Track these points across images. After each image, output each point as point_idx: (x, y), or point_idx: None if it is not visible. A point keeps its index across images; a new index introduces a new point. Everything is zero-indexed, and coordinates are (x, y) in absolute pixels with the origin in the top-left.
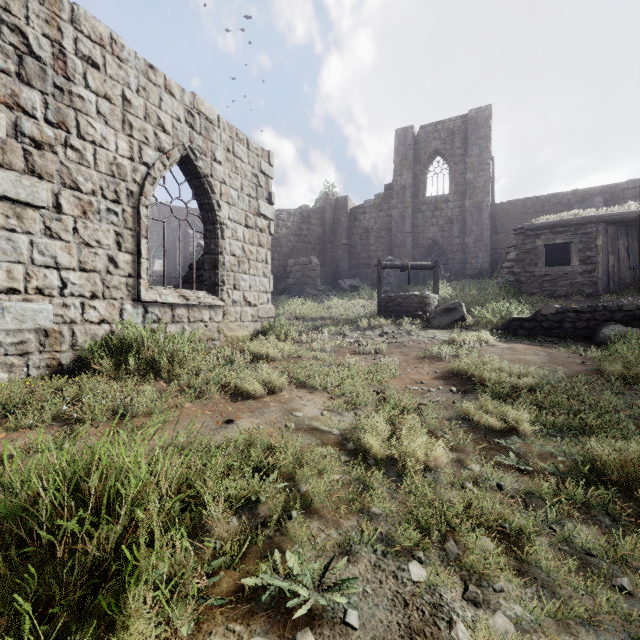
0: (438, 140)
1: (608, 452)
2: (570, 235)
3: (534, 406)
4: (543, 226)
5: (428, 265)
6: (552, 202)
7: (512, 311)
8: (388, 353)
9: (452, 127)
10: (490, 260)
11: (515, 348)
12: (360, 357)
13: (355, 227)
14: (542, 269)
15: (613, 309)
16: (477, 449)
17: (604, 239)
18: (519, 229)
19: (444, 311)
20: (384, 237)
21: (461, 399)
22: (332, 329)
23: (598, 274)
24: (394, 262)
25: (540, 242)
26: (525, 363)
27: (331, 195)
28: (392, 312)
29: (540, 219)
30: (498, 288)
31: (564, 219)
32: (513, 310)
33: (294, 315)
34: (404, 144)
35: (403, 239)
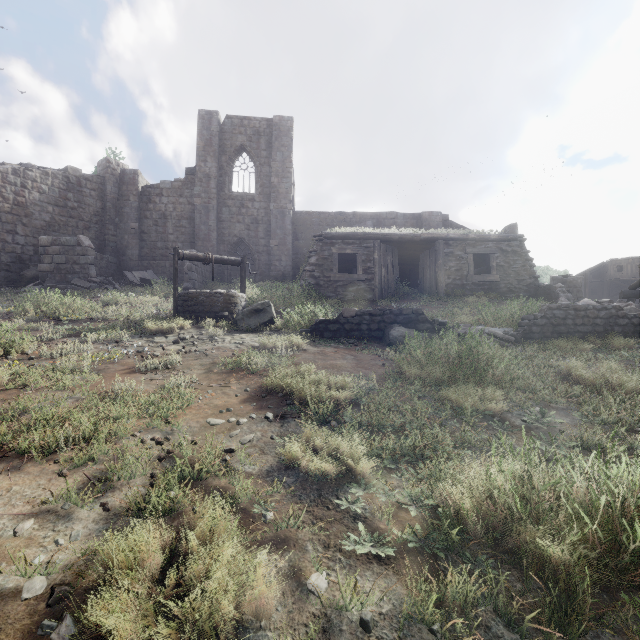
0: (244, 136)
1: (463, 495)
2: (357, 247)
3: (359, 425)
4: (337, 236)
5: (235, 260)
6: (339, 219)
7: (319, 313)
8: (184, 367)
9: (258, 127)
10: (292, 264)
11: (325, 352)
12: (140, 377)
13: (149, 209)
14: (337, 275)
15: (397, 313)
16: (315, 529)
17: (379, 254)
18: (319, 236)
19: (253, 312)
20: (185, 227)
21: (284, 437)
22: (103, 335)
23: (375, 283)
24: (195, 253)
25: (335, 250)
26: (338, 369)
27: (115, 164)
28: (192, 312)
29: (334, 230)
30: (302, 290)
31: (352, 232)
32: (319, 312)
33: (42, 315)
34: (209, 128)
35: (207, 232)
